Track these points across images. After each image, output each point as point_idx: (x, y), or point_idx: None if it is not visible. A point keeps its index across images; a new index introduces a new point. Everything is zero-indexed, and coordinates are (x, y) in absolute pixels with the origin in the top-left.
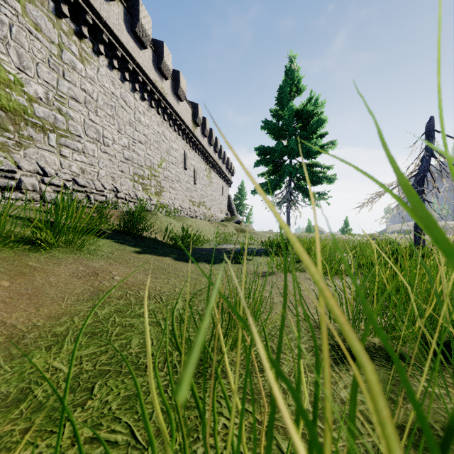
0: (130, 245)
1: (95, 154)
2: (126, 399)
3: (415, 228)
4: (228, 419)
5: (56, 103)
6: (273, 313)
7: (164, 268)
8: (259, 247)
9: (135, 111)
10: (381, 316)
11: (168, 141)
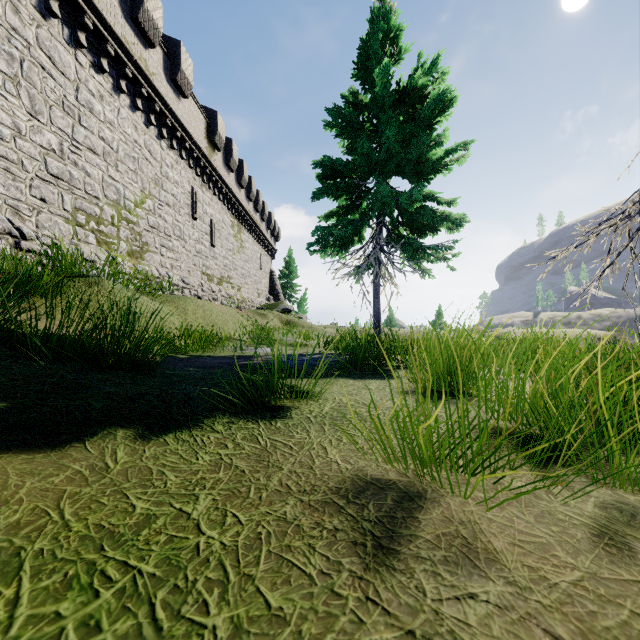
0: None
1: None
2: None
3: None
4: None
5: None
6: None
7: None
8: (323, 353)
9: (78, 86)
10: None
11: (158, 163)
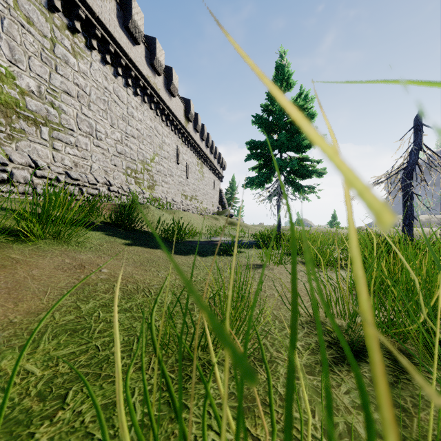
0: (120, 237)
1: (88, 148)
2: (103, 408)
3: (403, 221)
4: (217, 434)
5: (48, 96)
6: (266, 306)
7: (154, 260)
8: (250, 240)
9: (127, 106)
10: (380, 310)
11: (161, 136)
